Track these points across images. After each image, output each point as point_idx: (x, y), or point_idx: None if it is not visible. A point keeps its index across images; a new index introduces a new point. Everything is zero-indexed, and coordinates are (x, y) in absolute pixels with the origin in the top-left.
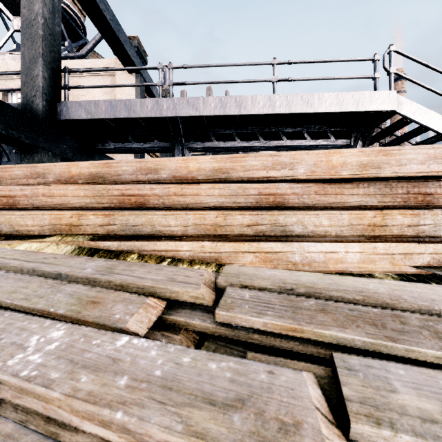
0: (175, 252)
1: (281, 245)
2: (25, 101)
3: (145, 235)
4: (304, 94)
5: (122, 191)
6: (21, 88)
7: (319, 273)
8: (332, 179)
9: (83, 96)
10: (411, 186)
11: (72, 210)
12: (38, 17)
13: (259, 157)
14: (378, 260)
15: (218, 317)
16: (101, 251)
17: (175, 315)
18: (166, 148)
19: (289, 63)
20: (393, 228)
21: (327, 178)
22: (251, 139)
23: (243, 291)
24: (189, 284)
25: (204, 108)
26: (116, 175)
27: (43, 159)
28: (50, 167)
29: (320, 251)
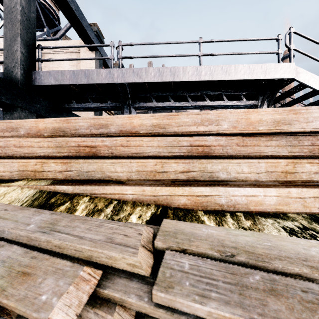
0: (120, 195)
1: (210, 190)
2: (7, 70)
3: (96, 179)
4: (224, 65)
5: (78, 143)
6: (4, 60)
7: (255, 232)
8: (250, 133)
9: (56, 68)
10: (315, 139)
11: (37, 158)
12: (17, 5)
13: (190, 115)
14: (292, 202)
15: (156, 298)
16: (59, 194)
17: (110, 289)
18: (117, 107)
19: (212, 42)
20: (302, 175)
21: (246, 132)
22: (182, 100)
23: (182, 258)
24: (127, 248)
25: (146, 76)
26: (74, 129)
27: (21, 116)
28: (22, 123)
29: (242, 195)
